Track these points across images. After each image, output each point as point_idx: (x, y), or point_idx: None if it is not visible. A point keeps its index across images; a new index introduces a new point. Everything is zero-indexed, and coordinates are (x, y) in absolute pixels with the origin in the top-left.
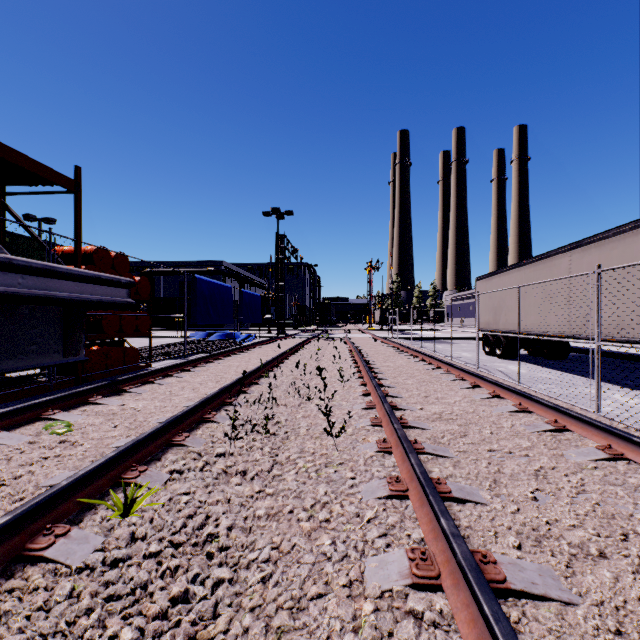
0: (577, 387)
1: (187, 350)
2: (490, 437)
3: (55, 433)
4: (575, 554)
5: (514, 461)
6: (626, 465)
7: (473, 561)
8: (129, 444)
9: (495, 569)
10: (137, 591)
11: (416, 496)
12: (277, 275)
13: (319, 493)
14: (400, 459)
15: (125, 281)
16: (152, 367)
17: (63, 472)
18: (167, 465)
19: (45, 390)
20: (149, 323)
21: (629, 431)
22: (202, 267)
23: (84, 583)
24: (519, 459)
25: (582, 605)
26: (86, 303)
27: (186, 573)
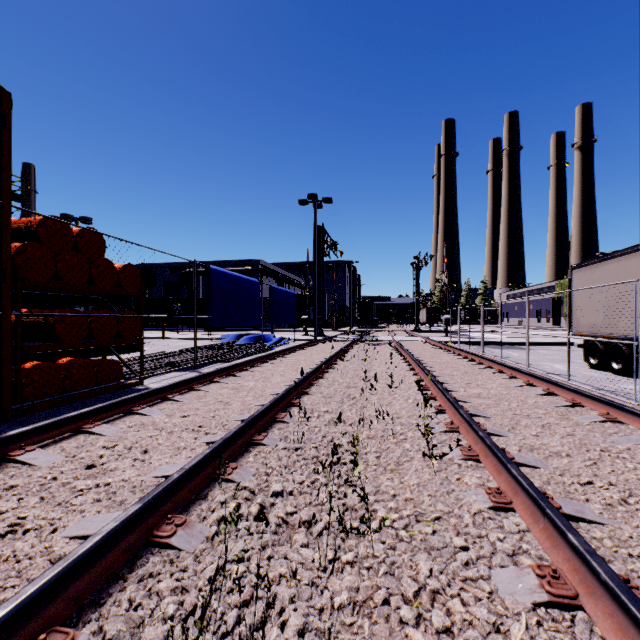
0: None
1: (201, 359)
2: None
3: None
4: None
5: None
6: None
7: None
8: None
9: None
10: None
11: None
12: (314, 270)
13: None
14: None
15: None
16: (142, 385)
17: None
18: None
19: None
20: (139, 326)
21: None
22: (240, 266)
23: None
24: None
25: None
26: None
27: None
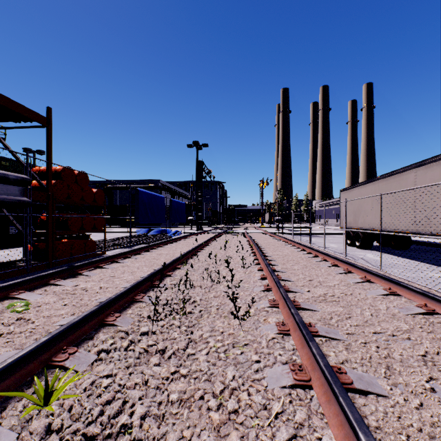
0: (423, 271)
1: (132, 242)
2: (371, 319)
3: (15, 311)
4: None
5: (399, 345)
6: None
7: None
8: (63, 328)
9: None
10: None
11: (320, 388)
12: (197, 189)
13: (227, 377)
14: (299, 343)
15: (15, 177)
16: (106, 254)
17: (7, 351)
18: (96, 345)
19: (23, 272)
20: (103, 222)
21: None
22: (145, 184)
23: None
24: (403, 342)
25: None
26: None
27: None
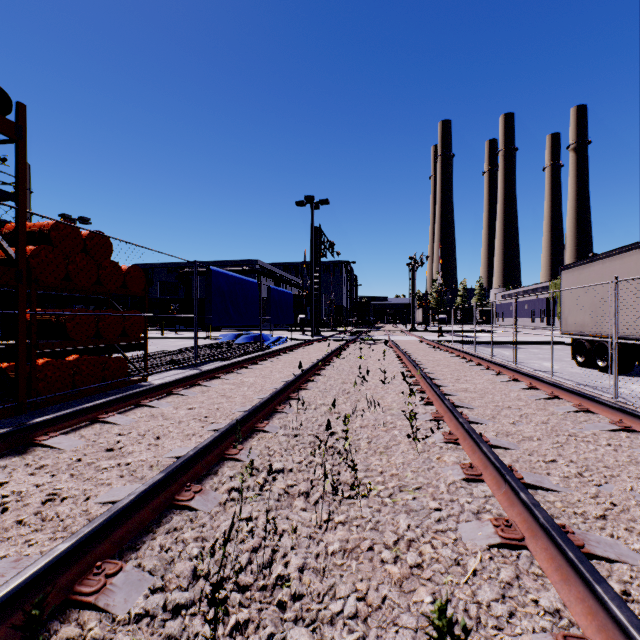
0: None
1: (201, 357)
2: None
3: None
4: None
5: None
6: None
7: None
8: None
9: None
10: None
11: None
12: (311, 271)
13: None
14: None
15: None
16: (147, 382)
17: None
18: None
19: None
20: (143, 325)
21: None
22: (237, 266)
23: None
24: None
25: None
26: None
27: None
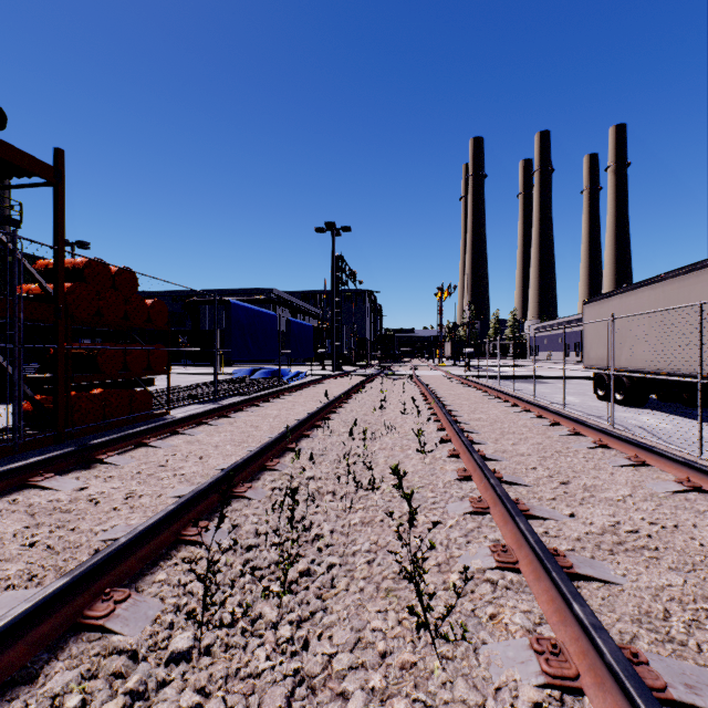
0: None
1: (220, 392)
2: None
3: None
4: None
5: None
6: None
7: None
8: None
9: None
10: None
11: None
12: (332, 302)
13: None
14: None
15: None
16: (170, 415)
17: None
18: None
19: (6, 453)
20: (166, 359)
21: None
22: (250, 295)
23: None
24: None
25: None
26: None
27: None
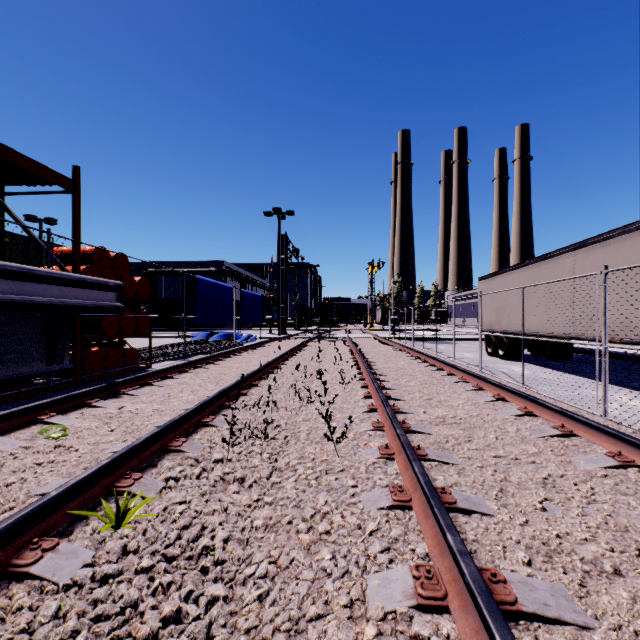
0: (582, 389)
1: (187, 351)
2: (495, 442)
3: (50, 437)
4: (588, 571)
5: (521, 468)
6: (637, 473)
7: (482, 583)
8: (123, 451)
9: (505, 589)
10: (126, 611)
11: (420, 507)
12: (278, 275)
13: (319, 502)
14: (403, 466)
15: (113, 284)
16: (152, 368)
17: (56, 479)
18: (163, 472)
19: (43, 392)
20: (149, 324)
21: (638, 436)
22: (203, 267)
23: (71, 602)
24: (526, 466)
25: (599, 629)
26: (69, 308)
27: (179, 590)
